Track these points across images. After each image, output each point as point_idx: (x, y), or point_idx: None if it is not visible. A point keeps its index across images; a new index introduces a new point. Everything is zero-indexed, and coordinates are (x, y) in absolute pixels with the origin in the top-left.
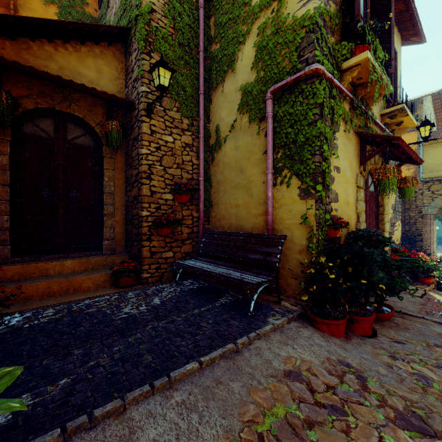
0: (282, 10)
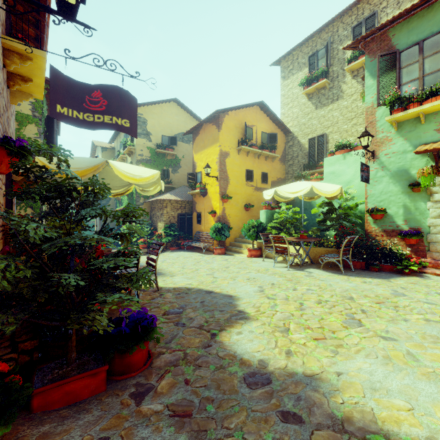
0: (21, 130)
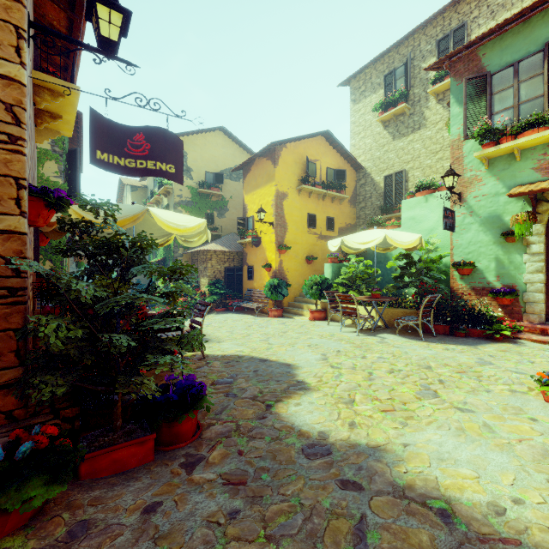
0: (39, 168)
